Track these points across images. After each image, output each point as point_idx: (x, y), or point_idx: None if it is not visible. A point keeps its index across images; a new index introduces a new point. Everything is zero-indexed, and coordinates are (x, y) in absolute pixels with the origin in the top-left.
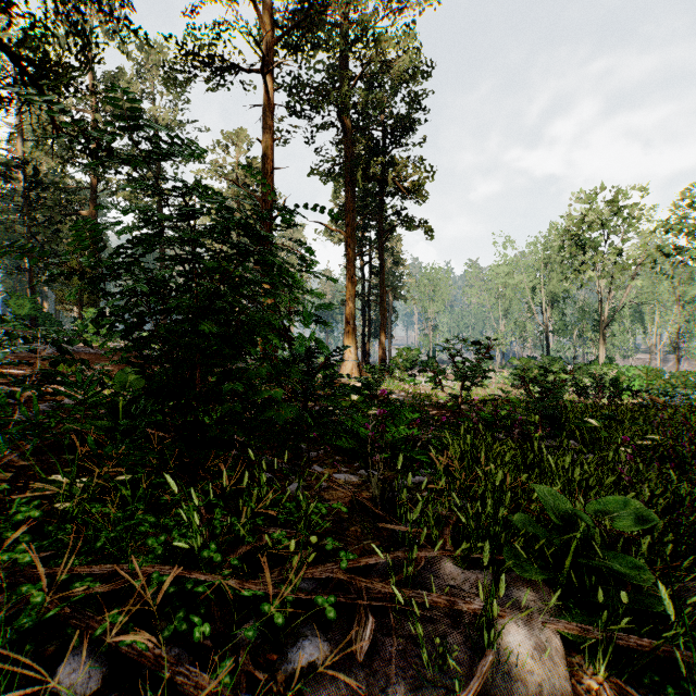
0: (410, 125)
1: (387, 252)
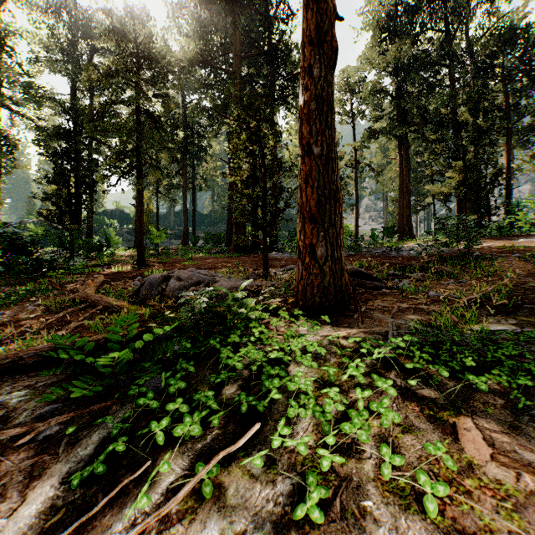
0: None
1: None
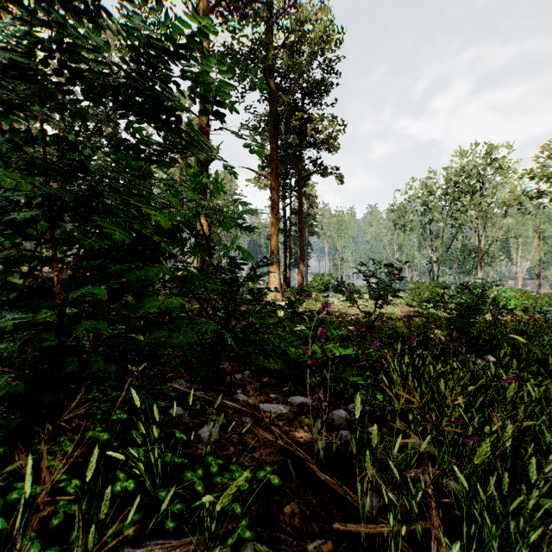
0: (324, 89)
1: (304, 196)
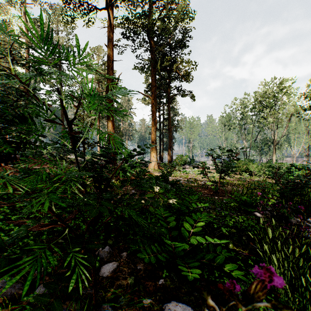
0: (183, 44)
1: (171, 109)
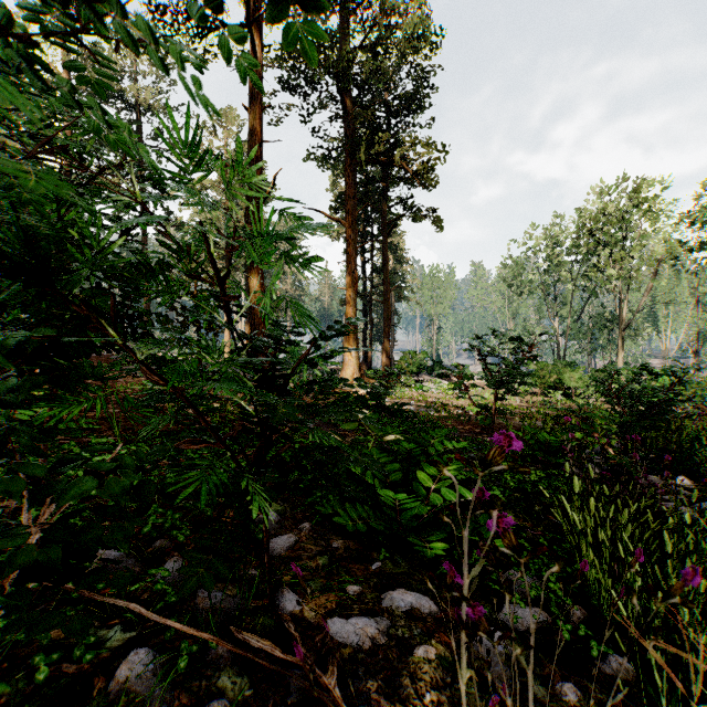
0: (417, 104)
1: (390, 249)
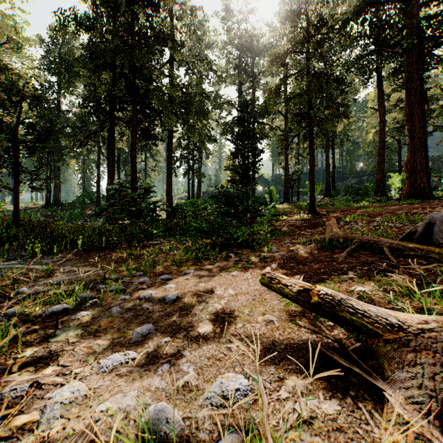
0: None
1: None
